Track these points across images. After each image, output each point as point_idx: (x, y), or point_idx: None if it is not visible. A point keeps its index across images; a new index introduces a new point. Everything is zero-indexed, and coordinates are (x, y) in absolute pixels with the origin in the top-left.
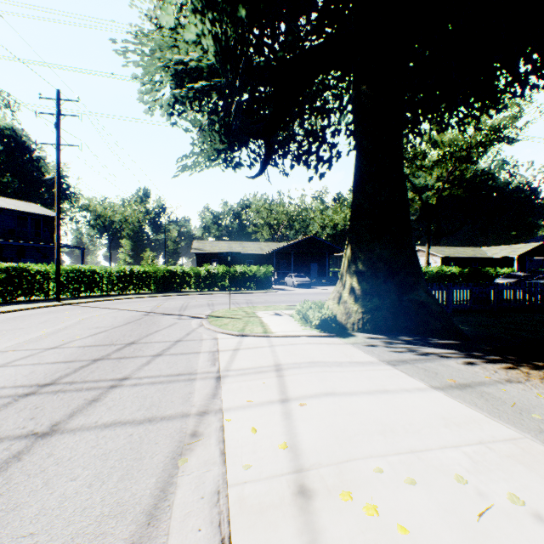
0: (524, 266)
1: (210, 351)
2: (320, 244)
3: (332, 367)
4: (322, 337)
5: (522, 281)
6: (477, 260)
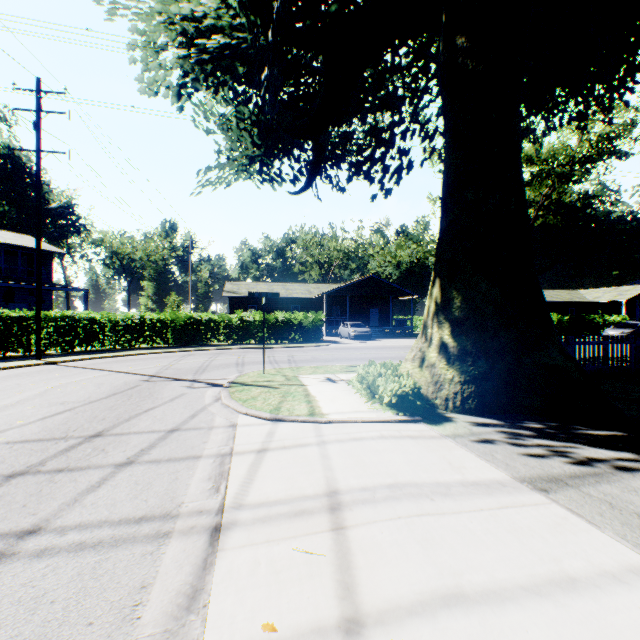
0: (632, 313)
1: (218, 454)
2: (381, 285)
3: (436, 500)
4: (401, 422)
5: (639, 332)
6: (574, 305)
